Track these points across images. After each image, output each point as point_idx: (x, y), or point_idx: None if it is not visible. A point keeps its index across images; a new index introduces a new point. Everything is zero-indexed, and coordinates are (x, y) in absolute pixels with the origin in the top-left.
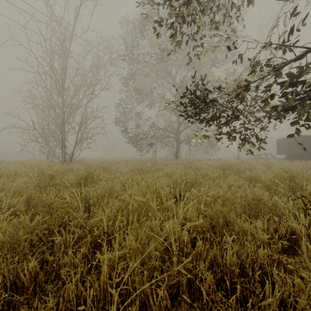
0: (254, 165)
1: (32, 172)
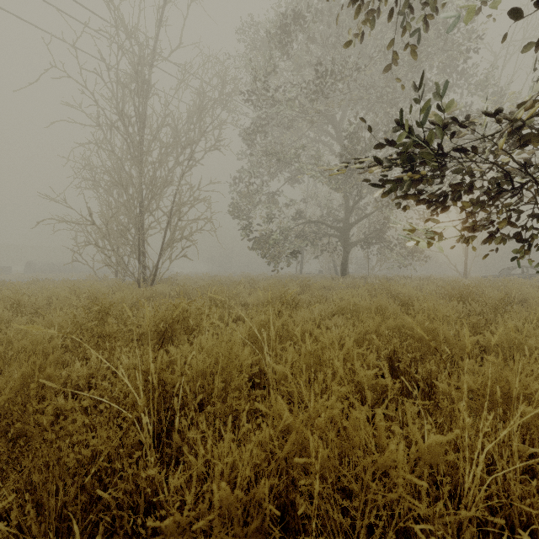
0: (521, 292)
1: (77, 302)
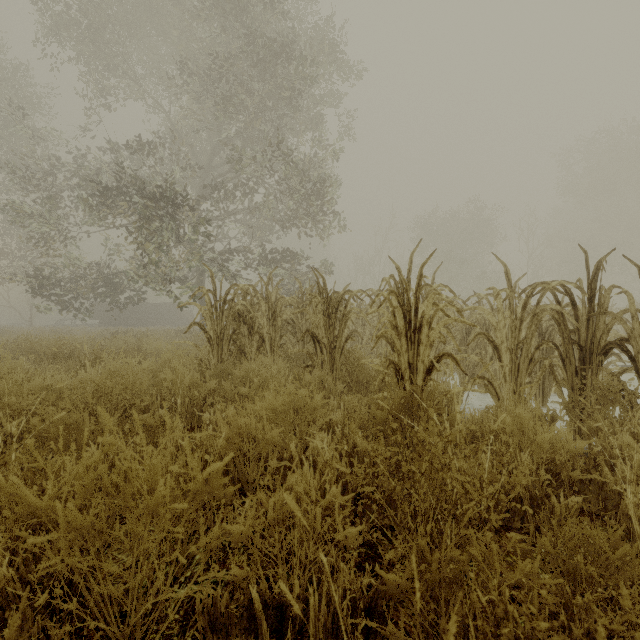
0: (75, 331)
1: None
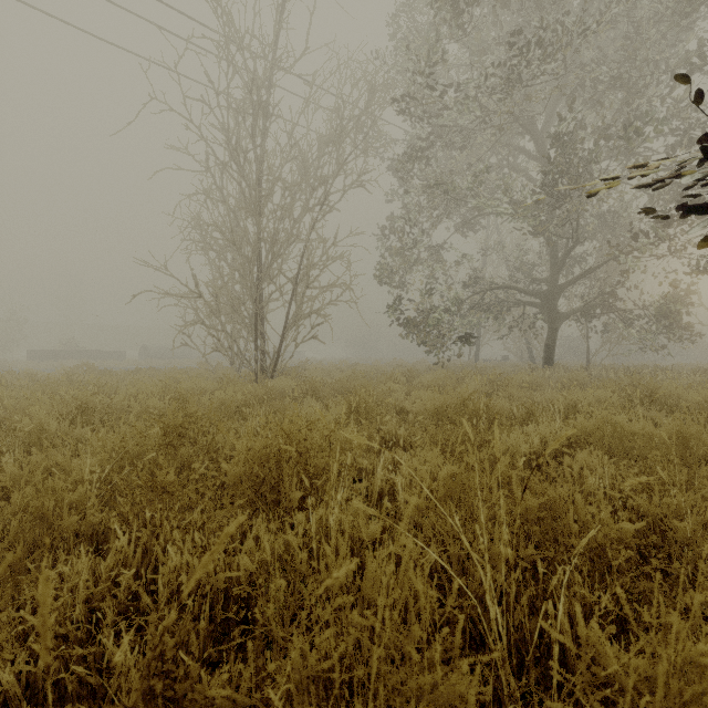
0: None
1: (161, 406)
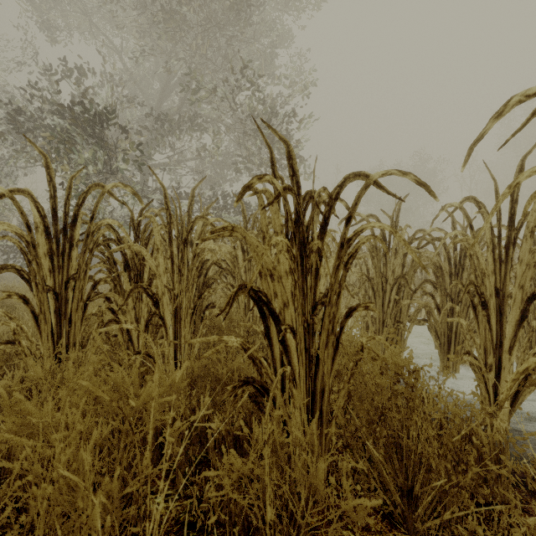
0: None
1: None
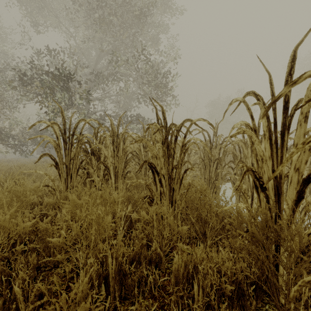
0: (23, 161)
1: None
